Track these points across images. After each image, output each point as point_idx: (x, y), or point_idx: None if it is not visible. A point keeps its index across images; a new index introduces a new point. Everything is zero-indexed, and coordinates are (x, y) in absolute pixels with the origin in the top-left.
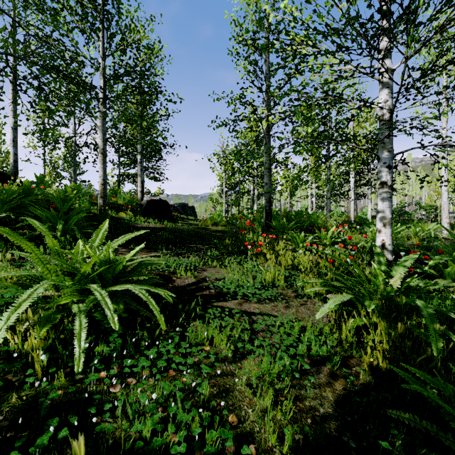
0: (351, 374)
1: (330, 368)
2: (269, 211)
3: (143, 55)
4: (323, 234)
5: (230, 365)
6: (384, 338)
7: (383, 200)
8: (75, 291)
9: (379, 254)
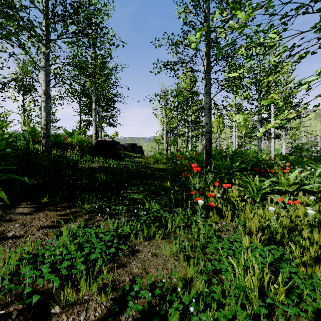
0: None
1: None
2: (210, 151)
3: None
4: (281, 179)
5: None
6: None
7: None
8: None
9: None
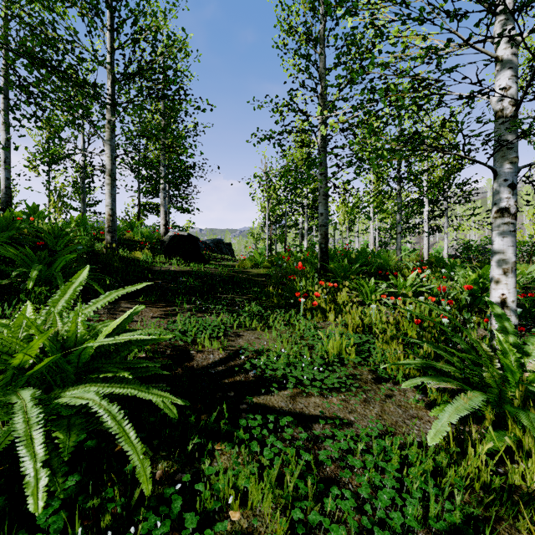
0: None
1: None
2: (326, 249)
3: (163, 48)
4: (400, 281)
5: None
6: None
7: (503, 235)
8: (1, 400)
9: (502, 316)
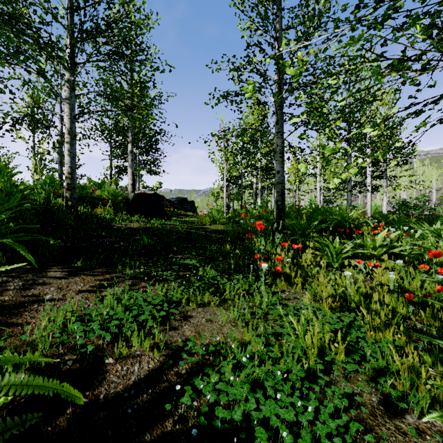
0: None
1: None
2: (282, 207)
3: (120, 5)
4: (367, 241)
5: None
6: None
7: None
8: None
9: None
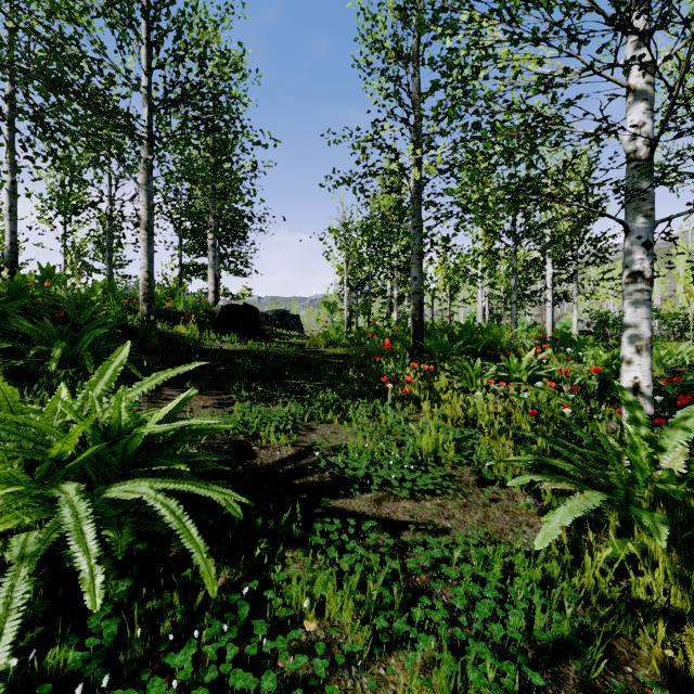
0: (627, 687)
1: (580, 671)
2: (420, 323)
3: (213, 67)
4: (513, 363)
5: (362, 674)
6: (671, 584)
7: (636, 304)
8: (37, 497)
9: (633, 404)
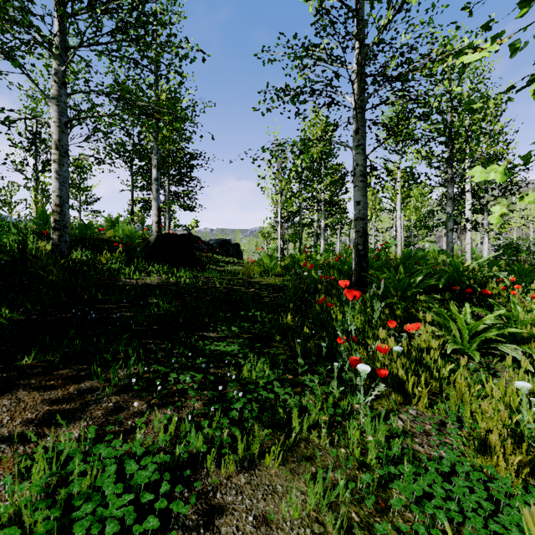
0: None
1: None
2: (364, 253)
3: None
4: (517, 312)
5: None
6: None
7: None
8: None
9: None
